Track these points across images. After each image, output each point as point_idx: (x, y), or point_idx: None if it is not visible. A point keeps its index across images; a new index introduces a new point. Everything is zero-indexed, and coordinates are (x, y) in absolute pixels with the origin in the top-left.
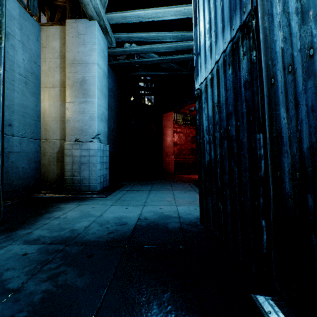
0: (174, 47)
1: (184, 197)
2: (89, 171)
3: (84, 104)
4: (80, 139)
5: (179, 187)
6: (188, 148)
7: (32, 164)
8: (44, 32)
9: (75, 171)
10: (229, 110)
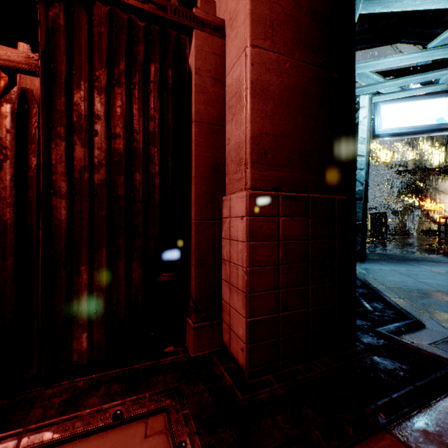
0: None
1: (395, 276)
2: None
3: None
4: None
5: (443, 299)
6: None
7: None
8: None
9: None
10: None
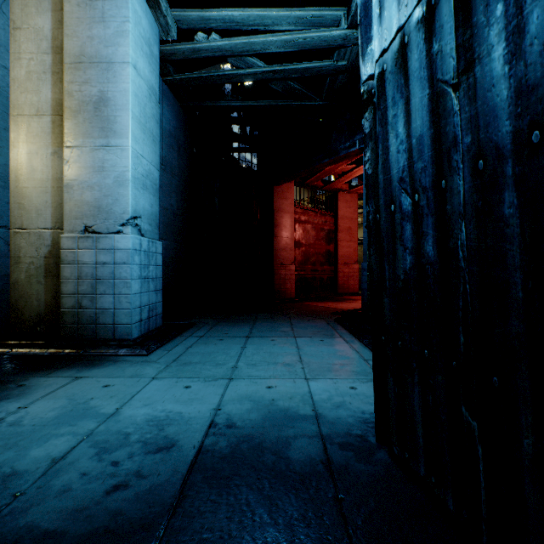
0: (297, 41)
1: (320, 355)
2: (115, 297)
3: (105, 152)
4: (96, 228)
5: (307, 330)
6: (321, 252)
7: None
8: None
9: (83, 296)
10: (538, 64)
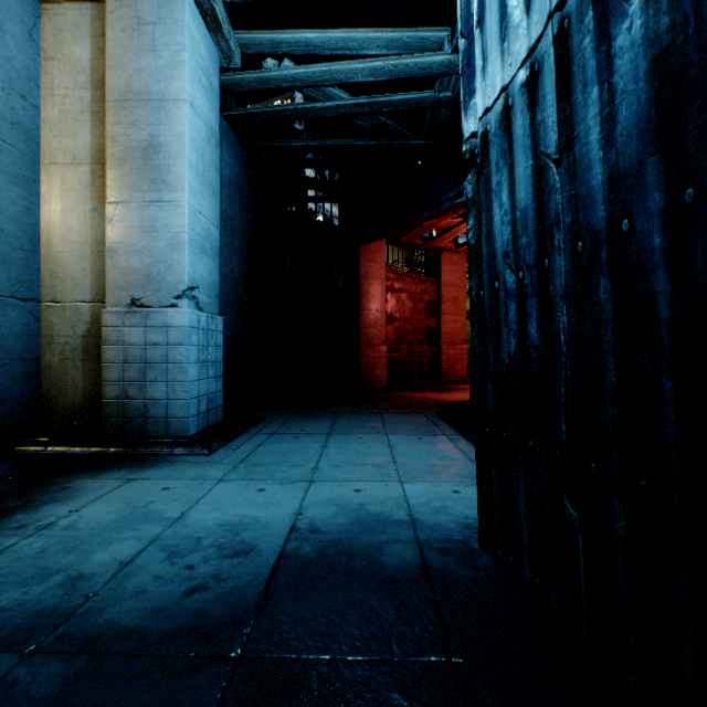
0: (389, 69)
1: (418, 455)
2: (169, 385)
3: (156, 208)
4: (145, 301)
5: (402, 426)
6: (420, 328)
7: (15, 366)
8: (51, 19)
9: (129, 383)
10: (626, 155)
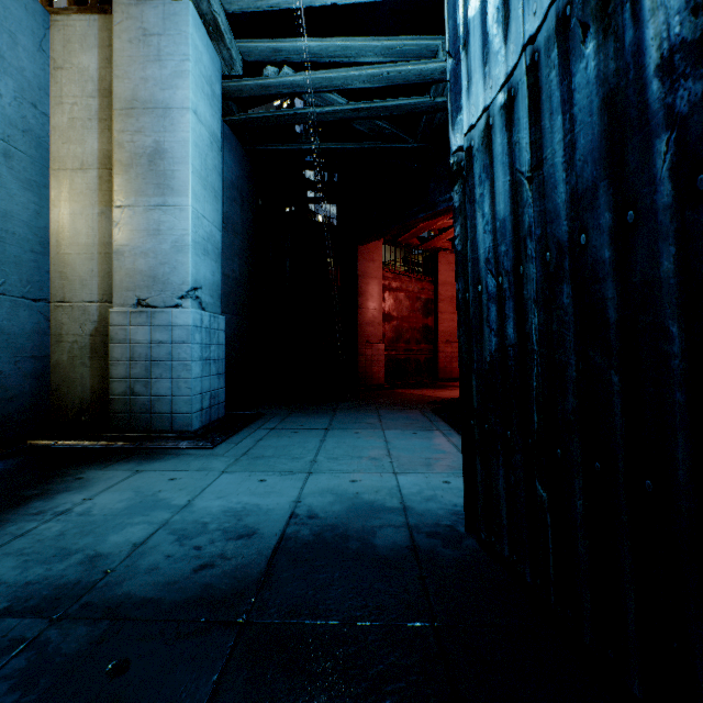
0: (385, 76)
1: (412, 449)
2: (173, 381)
3: (161, 212)
4: (151, 301)
5: (398, 421)
6: (417, 326)
7: (27, 364)
8: (60, 30)
9: (135, 380)
10: (584, 178)
